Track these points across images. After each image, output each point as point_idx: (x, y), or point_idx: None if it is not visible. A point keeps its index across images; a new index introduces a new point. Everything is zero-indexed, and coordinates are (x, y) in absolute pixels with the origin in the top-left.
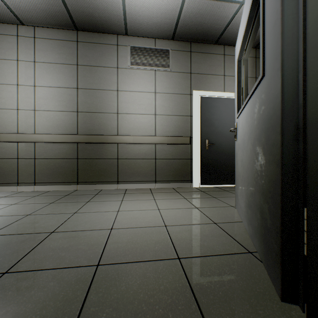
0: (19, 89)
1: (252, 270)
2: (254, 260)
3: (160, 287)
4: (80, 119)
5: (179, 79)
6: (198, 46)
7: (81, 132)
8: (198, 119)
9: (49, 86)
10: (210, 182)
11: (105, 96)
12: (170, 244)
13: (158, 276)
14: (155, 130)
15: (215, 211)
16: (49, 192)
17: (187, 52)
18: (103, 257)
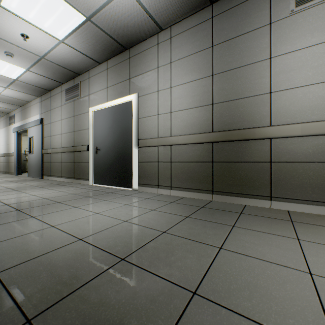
0: (158, 95)
1: None
2: None
3: None
4: (215, 112)
5: None
6: None
7: (217, 128)
8: None
9: (183, 83)
10: None
11: (249, 73)
12: None
13: None
14: None
15: None
16: (183, 199)
17: None
18: None
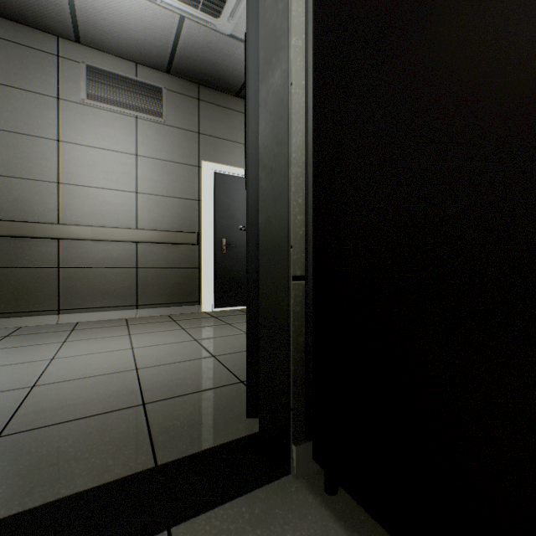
0: None
1: (234, 399)
2: (243, 389)
3: (104, 440)
4: None
5: (180, 140)
6: (212, 94)
7: None
8: (212, 207)
9: None
10: (230, 302)
11: (30, 146)
12: (137, 390)
13: (105, 429)
14: (137, 219)
15: (221, 342)
16: None
17: (193, 99)
18: (11, 425)
